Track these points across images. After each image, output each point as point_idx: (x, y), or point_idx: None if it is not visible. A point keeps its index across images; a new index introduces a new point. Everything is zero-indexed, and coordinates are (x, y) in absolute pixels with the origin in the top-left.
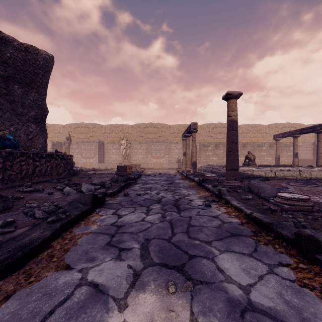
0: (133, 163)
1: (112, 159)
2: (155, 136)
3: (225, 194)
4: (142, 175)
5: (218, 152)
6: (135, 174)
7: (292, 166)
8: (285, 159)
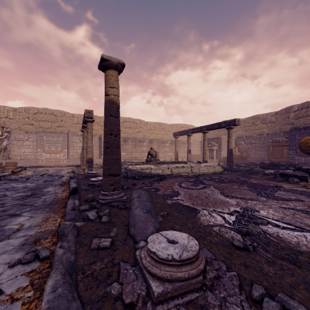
0: (13, 159)
1: None
2: (52, 125)
3: (65, 237)
4: (2, 180)
5: (127, 147)
6: None
7: (186, 163)
8: (182, 154)
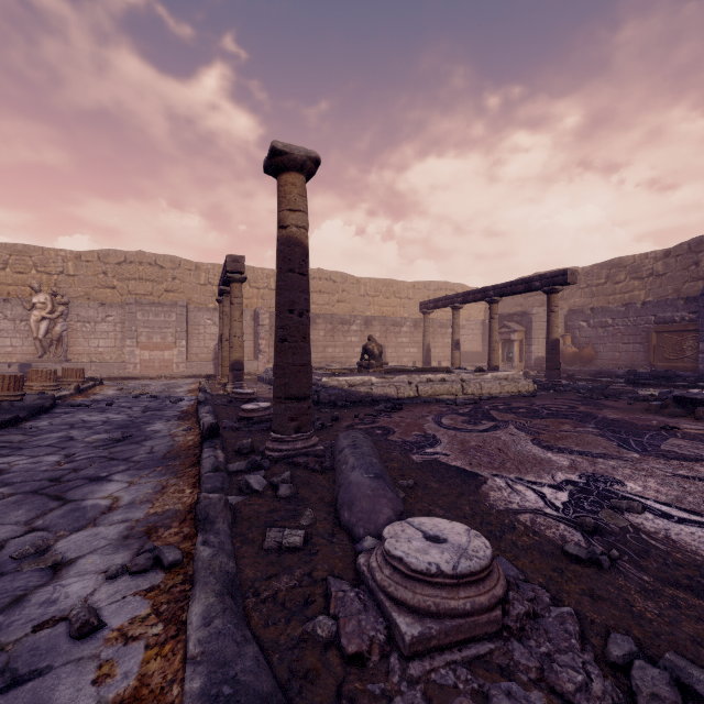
0: (75, 362)
1: (1, 350)
2: (153, 289)
3: (210, 524)
4: (58, 406)
5: (314, 335)
6: (18, 408)
7: (450, 371)
8: (439, 352)
